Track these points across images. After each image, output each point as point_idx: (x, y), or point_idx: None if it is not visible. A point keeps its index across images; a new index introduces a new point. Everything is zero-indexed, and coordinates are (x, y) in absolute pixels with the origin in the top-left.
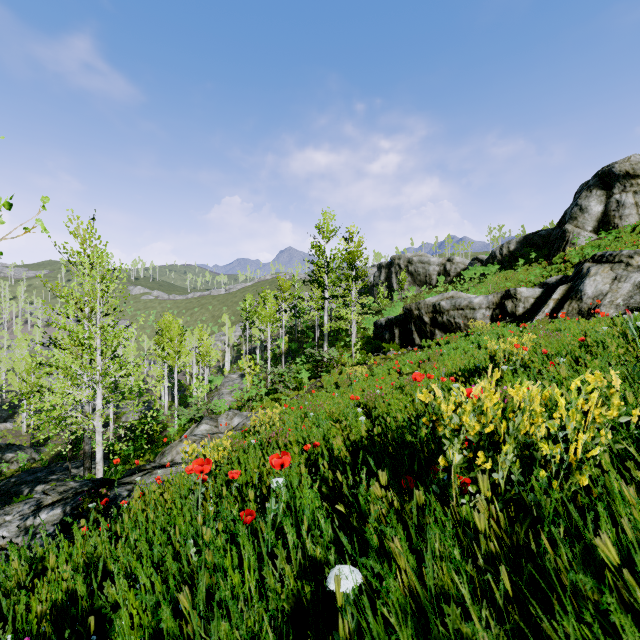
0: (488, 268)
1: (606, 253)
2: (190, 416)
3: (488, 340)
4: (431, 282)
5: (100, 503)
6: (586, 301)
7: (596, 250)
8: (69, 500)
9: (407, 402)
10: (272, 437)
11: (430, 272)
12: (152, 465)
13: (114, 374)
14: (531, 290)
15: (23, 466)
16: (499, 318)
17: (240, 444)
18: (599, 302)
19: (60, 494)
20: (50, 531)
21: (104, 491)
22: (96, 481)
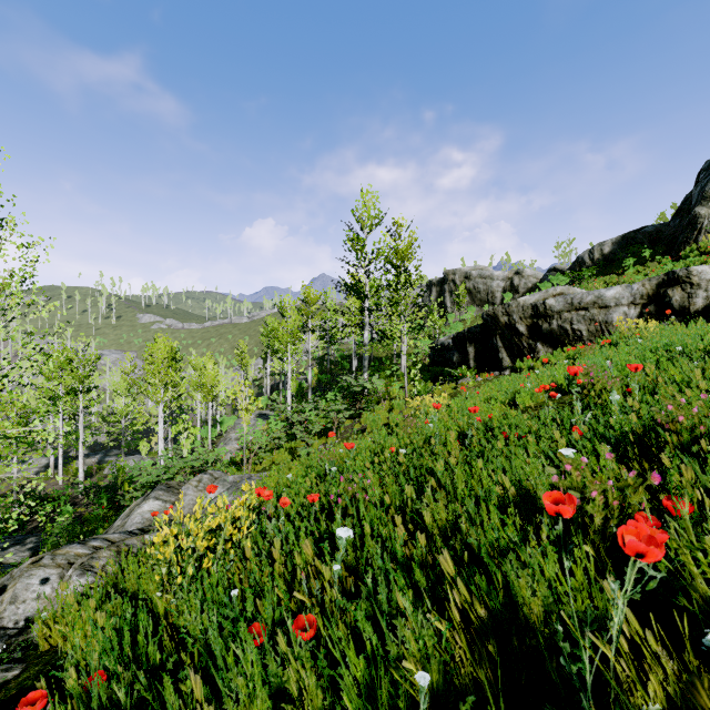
0: (580, 273)
1: None
2: (150, 478)
3: None
4: (494, 301)
5: None
6: None
7: None
8: None
9: None
10: None
11: (493, 289)
12: None
13: None
14: None
15: None
16: (654, 319)
17: None
18: None
19: None
20: None
21: None
22: None
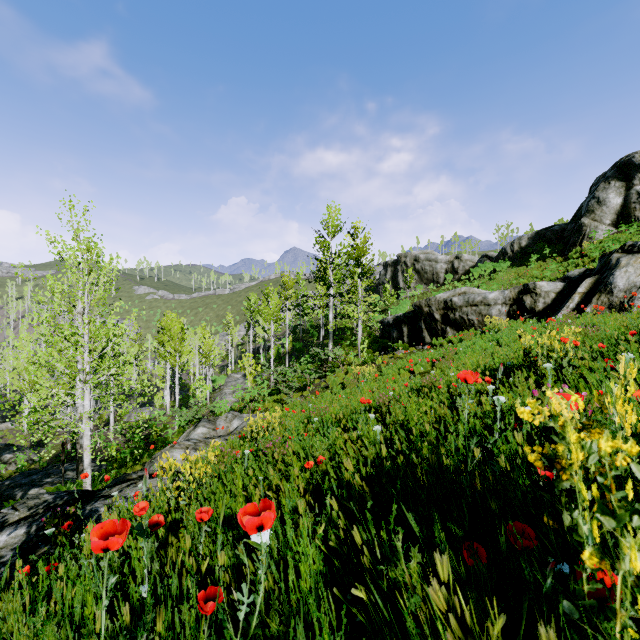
0: (499, 264)
1: (637, 242)
2: (188, 418)
3: (522, 334)
4: (438, 280)
5: (61, 527)
6: (617, 294)
7: (618, 243)
8: (37, 517)
9: (427, 406)
10: (268, 448)
11: (437, 270)
12: (139, 474)
13: (104, 373)
14: (552, 284)
15: (20, 467)
16: (516, 314)
17: (232, 454)
18: (635, 294)
19: (29, 509)
20: (6, 558)
21: (72, 510)
22: (73, 493)
